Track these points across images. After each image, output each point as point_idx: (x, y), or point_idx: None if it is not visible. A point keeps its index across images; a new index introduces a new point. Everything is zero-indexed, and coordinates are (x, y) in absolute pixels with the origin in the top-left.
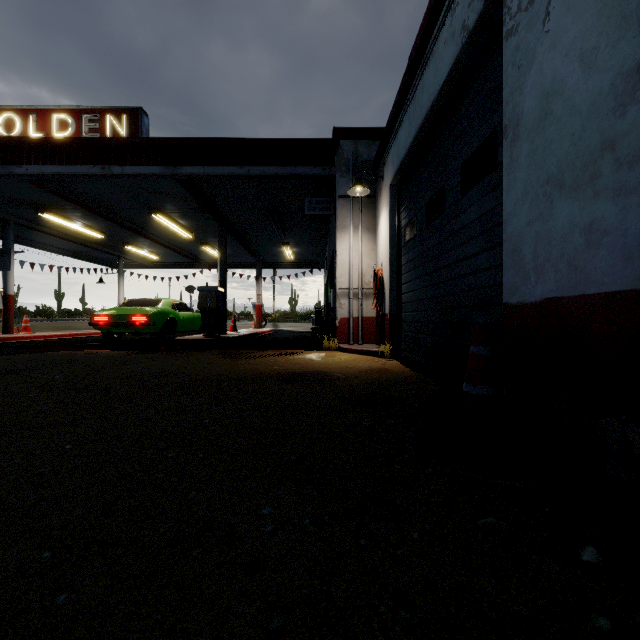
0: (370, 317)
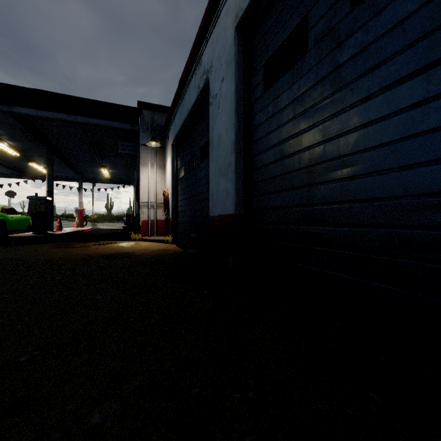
0: (161, 220)
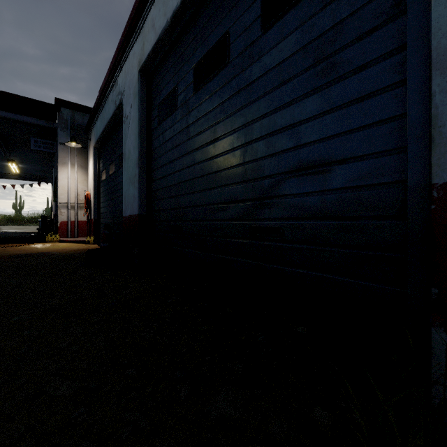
0: (83, 221)
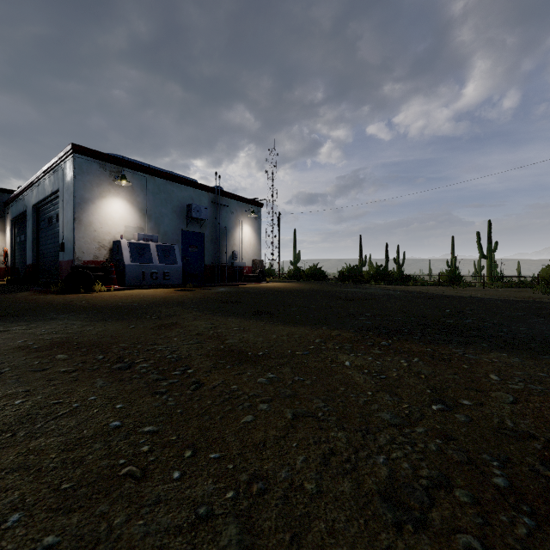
0: (2, 267)
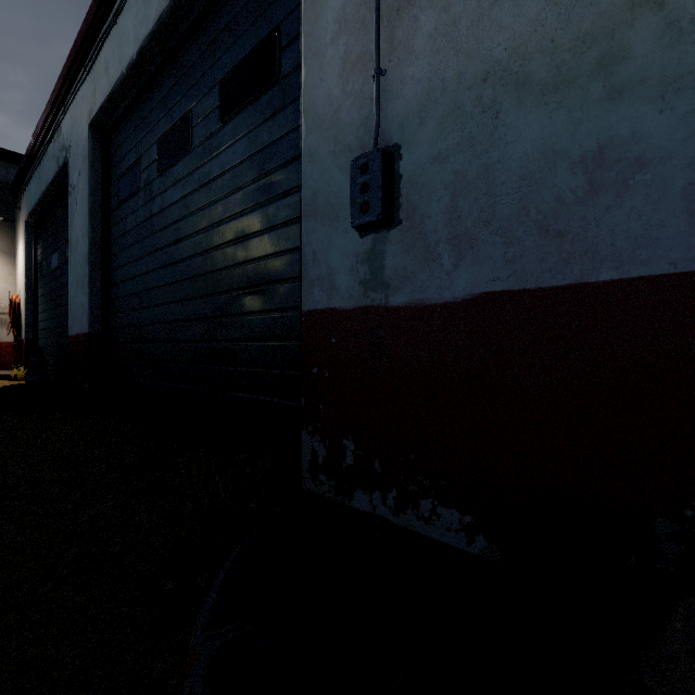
0: (8, 342)
